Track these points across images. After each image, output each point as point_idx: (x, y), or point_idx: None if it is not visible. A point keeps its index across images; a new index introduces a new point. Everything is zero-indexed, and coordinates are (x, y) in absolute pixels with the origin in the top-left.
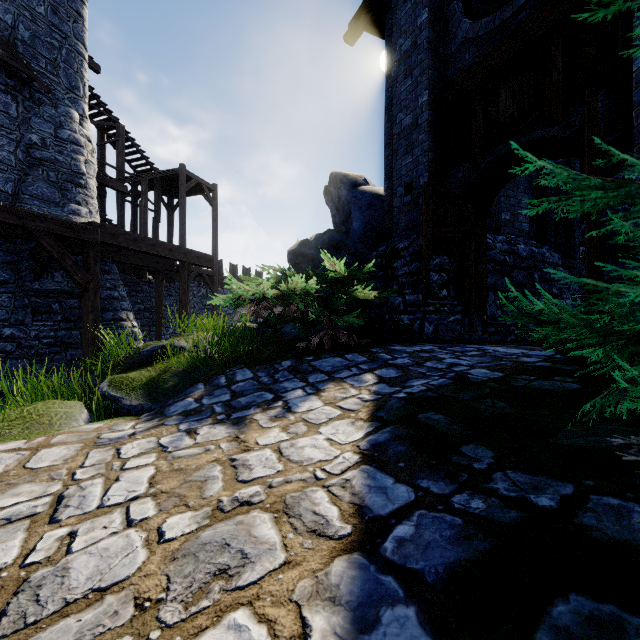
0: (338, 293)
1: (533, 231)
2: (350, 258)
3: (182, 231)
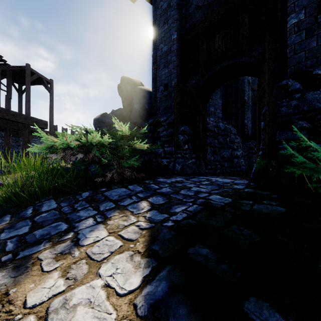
0: (124, 145)
1: (223, 118)
2: (132, 125)
3: (27, 105)
